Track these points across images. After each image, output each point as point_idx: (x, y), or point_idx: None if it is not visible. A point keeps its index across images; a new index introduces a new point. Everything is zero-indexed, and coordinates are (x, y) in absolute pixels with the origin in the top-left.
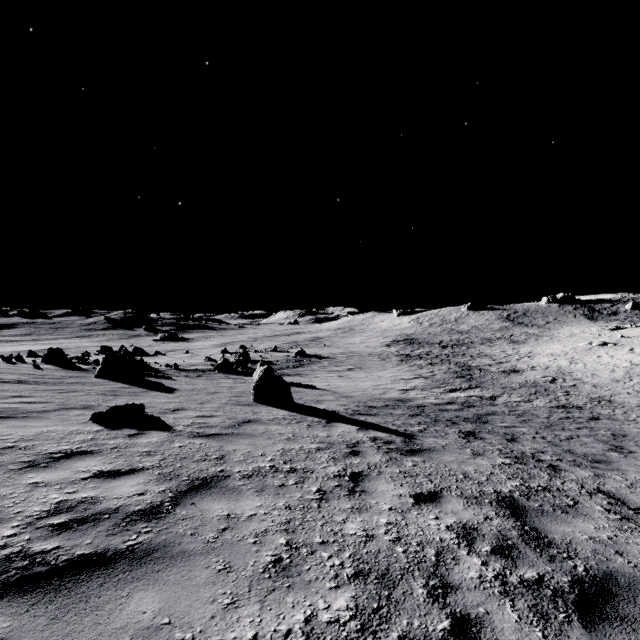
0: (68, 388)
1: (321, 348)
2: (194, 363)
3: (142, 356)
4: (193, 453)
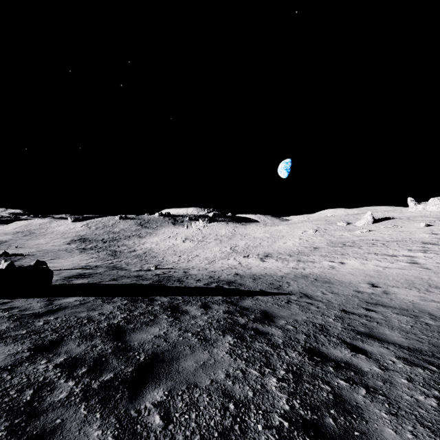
0: None
1: (15, 249)
2: None
3: None
4: None
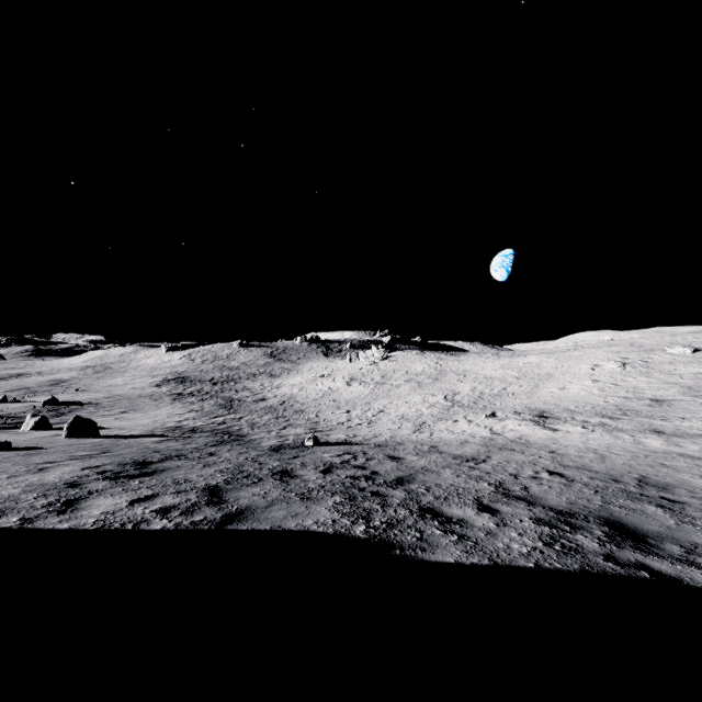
0: None
1: (74, 394)
2: None
3: None
4: (85, 449)
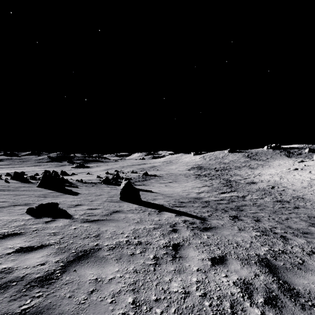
0: (20, 193)
1: (156, 171)
2: (91, 179)
3: (65, 175)
4: (81, 233)
